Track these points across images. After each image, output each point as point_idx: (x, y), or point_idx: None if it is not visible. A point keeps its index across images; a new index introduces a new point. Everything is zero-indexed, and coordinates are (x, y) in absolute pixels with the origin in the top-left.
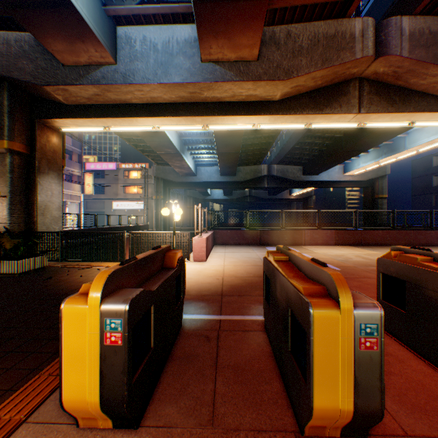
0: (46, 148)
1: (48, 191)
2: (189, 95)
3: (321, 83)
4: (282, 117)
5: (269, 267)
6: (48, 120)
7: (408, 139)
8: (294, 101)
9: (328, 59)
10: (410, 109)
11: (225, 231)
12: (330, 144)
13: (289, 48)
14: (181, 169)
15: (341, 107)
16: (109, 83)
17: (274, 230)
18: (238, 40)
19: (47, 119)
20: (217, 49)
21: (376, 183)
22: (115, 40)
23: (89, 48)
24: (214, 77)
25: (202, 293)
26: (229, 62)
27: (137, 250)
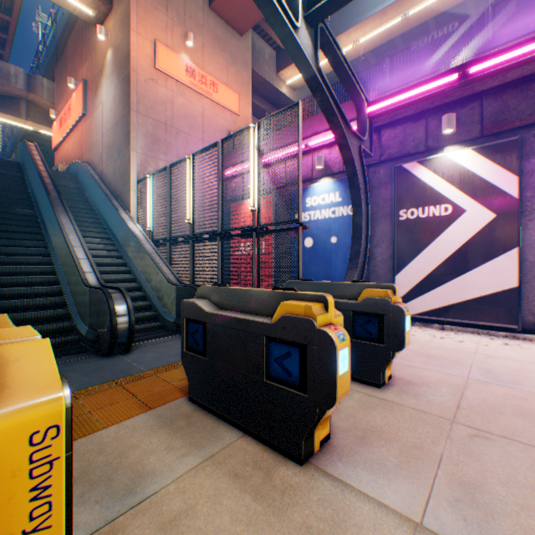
0: None
1: None
2: None
3: None
4: None
5: None
6: None
7: None
8: None
9: None
10: None
11: None
12: None
13: None
14: None
15: (15, 112)
16: None
17: None
18: None
19: None
20: None
21: None
22: None
23: None
24: None
25: None
26: None
27: None
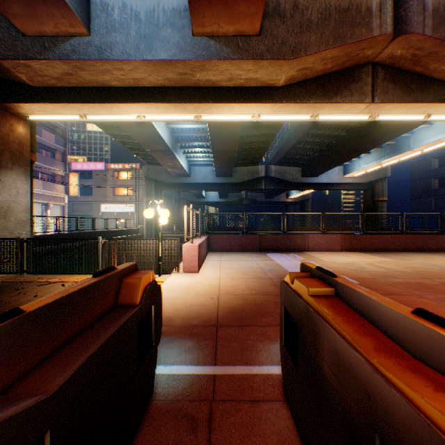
0: (8, 138)
1: (12, 189)
2: (178, 77)
3: (331, 67)
4: (286, 106)
5: (296, 303)
6: (10, 104)
7: (413, 138)
8: (300, 88)
9: (341, 36)
10: (429, 99)
11: (221, 236)
12: (331, 143)
13: (296, 22)
14: (173, 169)
15: (353, 95)
16: (81, 58)
17: (274, 235)
18: (237, 7)
19: (9, 103)
20: (211, 19)
21: (376, 186)
22: (88, 6)
23: (53, 12)
24: (208, 54)
25: (191, 322)
26: (226, 37)
27: (115, 260)
